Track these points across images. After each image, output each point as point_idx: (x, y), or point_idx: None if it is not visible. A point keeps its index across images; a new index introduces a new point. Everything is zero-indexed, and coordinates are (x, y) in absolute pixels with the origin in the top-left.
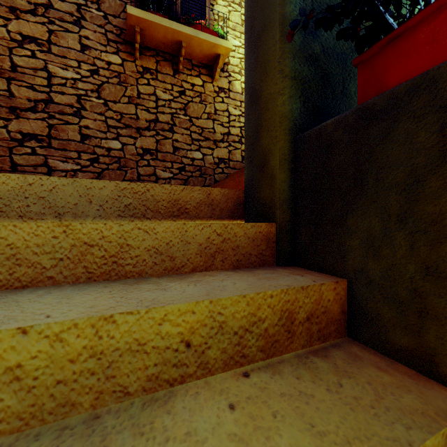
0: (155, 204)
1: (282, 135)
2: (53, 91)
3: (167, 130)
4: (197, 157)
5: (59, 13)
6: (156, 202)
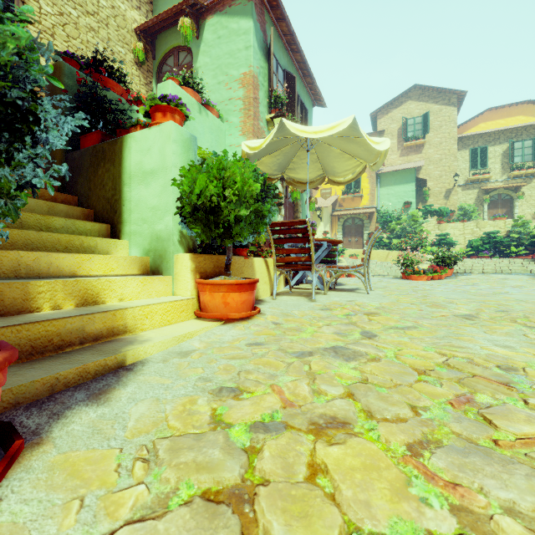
0: None
1: (60, 152)
2: None
3: None
4: None
5: None
6: None
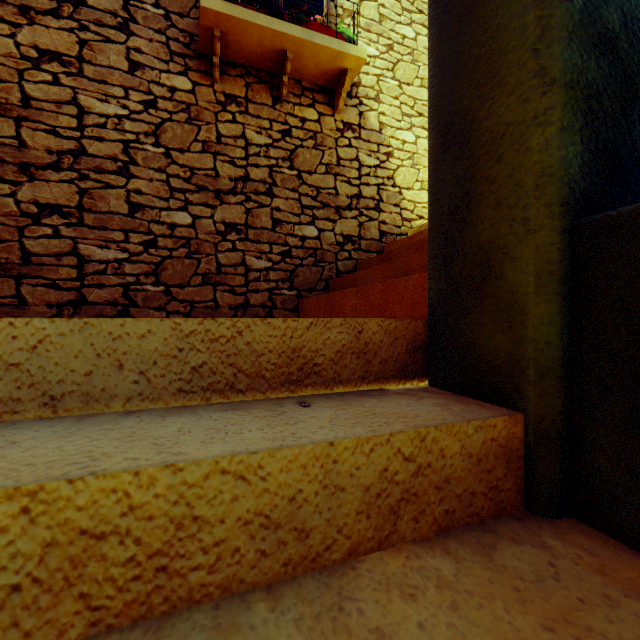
0: (254, 360)
1: (543, 218)
2: (86, 137)
3: (264, 194)
4: (309, 234)
5: (96, 13)
6: (256, 357)
